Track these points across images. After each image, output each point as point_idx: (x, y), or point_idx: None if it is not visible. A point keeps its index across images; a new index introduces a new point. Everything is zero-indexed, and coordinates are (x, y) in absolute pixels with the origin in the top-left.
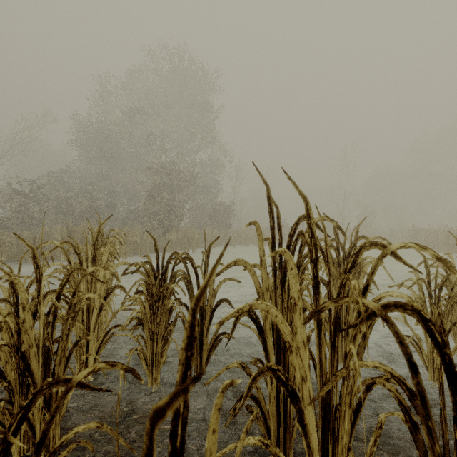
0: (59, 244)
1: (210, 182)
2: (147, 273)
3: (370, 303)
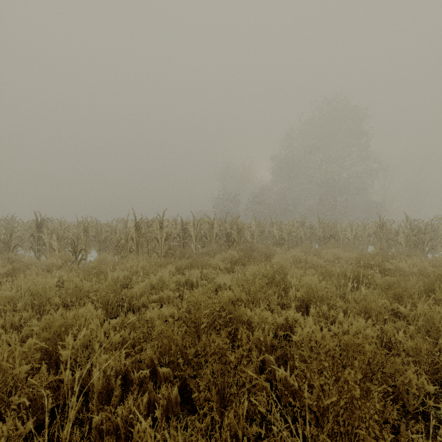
0: (355, 224)
1: (362, 185)
2: (374, 230)
3: (415, 227)
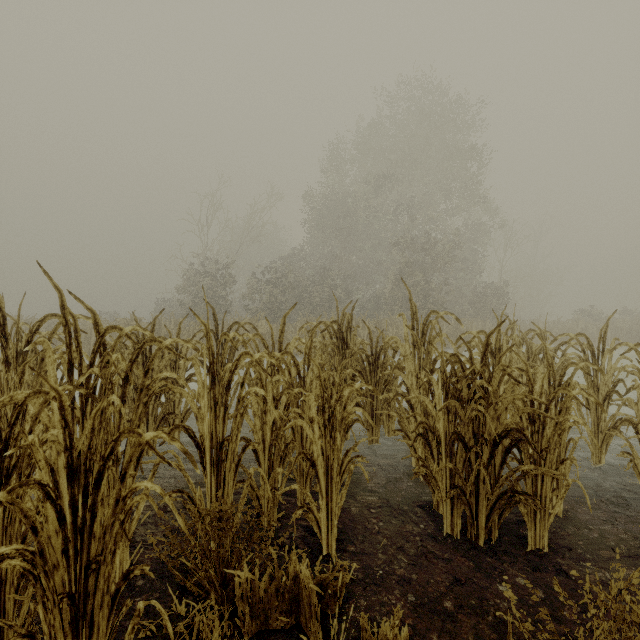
0: (573, 337)
1: (466, 255)
2: None
3: None
